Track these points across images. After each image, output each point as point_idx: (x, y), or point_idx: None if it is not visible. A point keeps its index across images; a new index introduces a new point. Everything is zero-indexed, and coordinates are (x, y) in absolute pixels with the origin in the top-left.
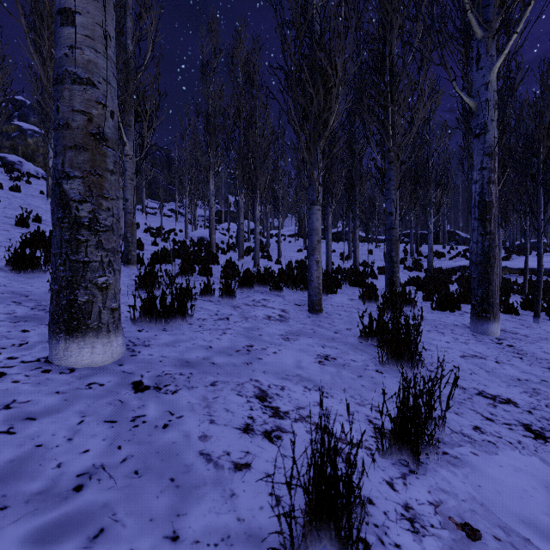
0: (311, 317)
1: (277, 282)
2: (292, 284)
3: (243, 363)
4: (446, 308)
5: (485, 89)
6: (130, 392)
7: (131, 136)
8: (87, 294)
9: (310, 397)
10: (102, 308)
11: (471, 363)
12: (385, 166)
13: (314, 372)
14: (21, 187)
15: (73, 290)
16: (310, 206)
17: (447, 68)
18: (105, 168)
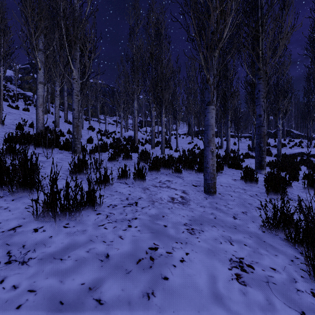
0: (208, 198)
1: (177, 166)
2: (188, 167)
3: (142, 293)
4: None
5: None
6: None
7: (76, 65)
8: None
9: None
10: None
11: None
12: (255, 81)
13: (240, 309)
14: (30, 109)
15: None
16: (206, 106)
17: None
18: None
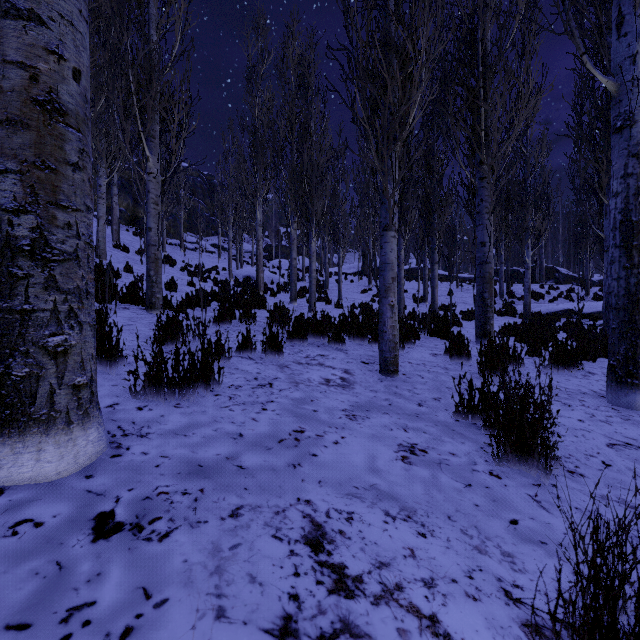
0: (384, 381)
1: (337, 332)
2: (357, 334)
3: (288, 464)
4: (563, 367)
5: (632, 64)
6: (84, 539)
7: (155, 149)
8: (28, 364)
9: (396, 536)
10: (56, 385)
11: (628, 458)
12: (475, 183)
13: (398, 479)
14: None
15: (4, 359)
16: (382, 232)
17: (574, 37)
18: (62, 159)
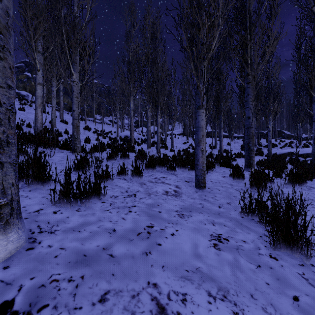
0: (198, 192)
1: (171, 164)
2: (182, 165)
3: (142, 252)
4: (296, 184)
5: None
6: None
7: (76, 69)
8: None
9: None
10: None
11: None
12: (244, 85)
13: (213, 263)
14: (25, 108)
15: None
16: (197, 110)
17: None
18: None
